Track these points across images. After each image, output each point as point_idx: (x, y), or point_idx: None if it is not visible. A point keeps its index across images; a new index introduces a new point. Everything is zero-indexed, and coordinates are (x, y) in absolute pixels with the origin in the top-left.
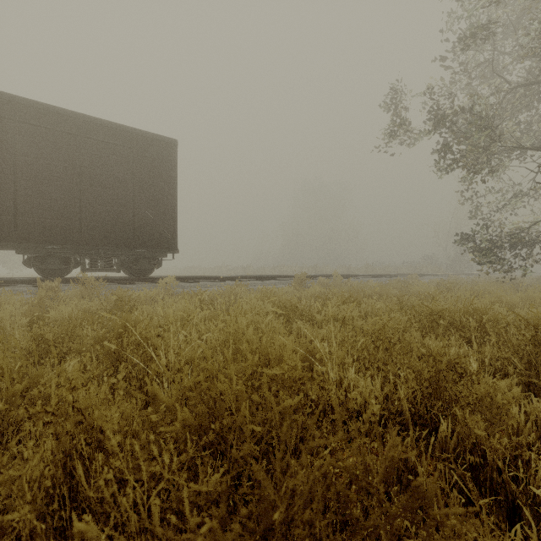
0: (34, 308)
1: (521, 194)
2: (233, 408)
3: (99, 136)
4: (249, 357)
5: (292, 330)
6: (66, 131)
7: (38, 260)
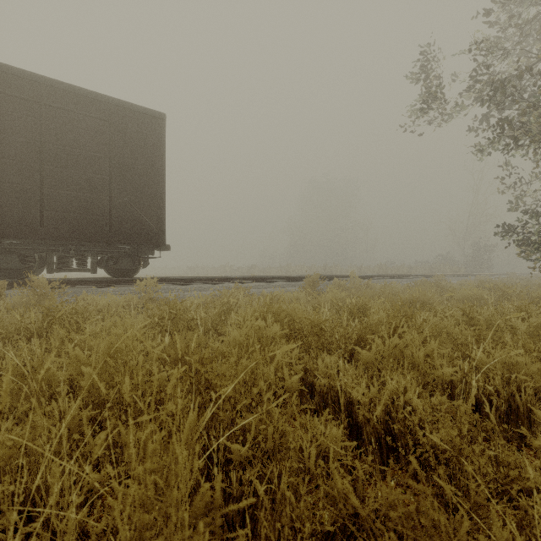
0: None
1: None
2: None
3: (66, 105)
4: None
5: (317, 375)
6: (22, 97)
7: None
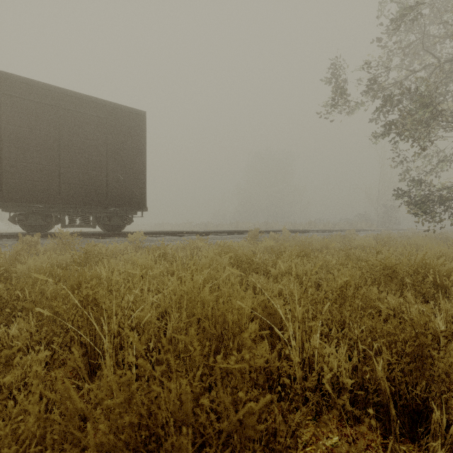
0: (4, 262)
1: (448, 160)
2: (172, 426)
3: (76, 108)
4: (197, 347)
5: (248, 283)
6: (46, 103)
7: (22, 217)
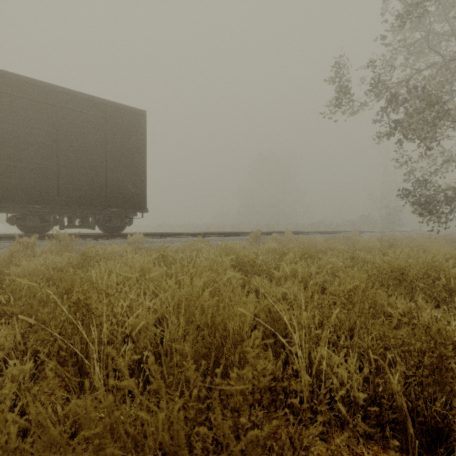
0: None
1: (453, 160)
2: None
3: (75, 107)
4: (191, 366)
5: (250, 286)
6: (44, 102)
7: (20, 218)
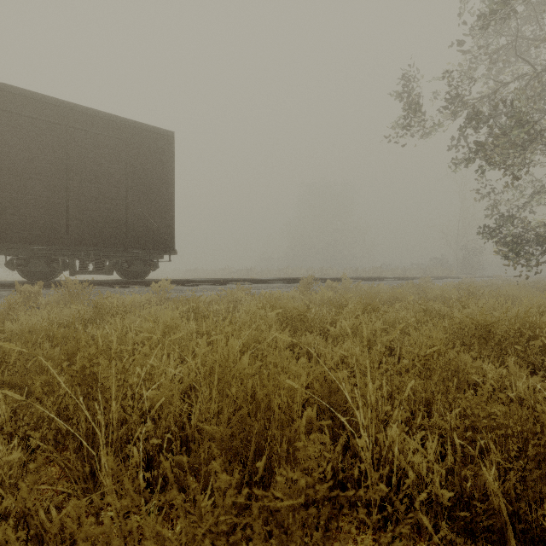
0: None
1: (545, 191)
2: None
3: (88, 127)
4: (220, 475)
5: (301, 346)
6: (51, 121)
7: (21, 262)
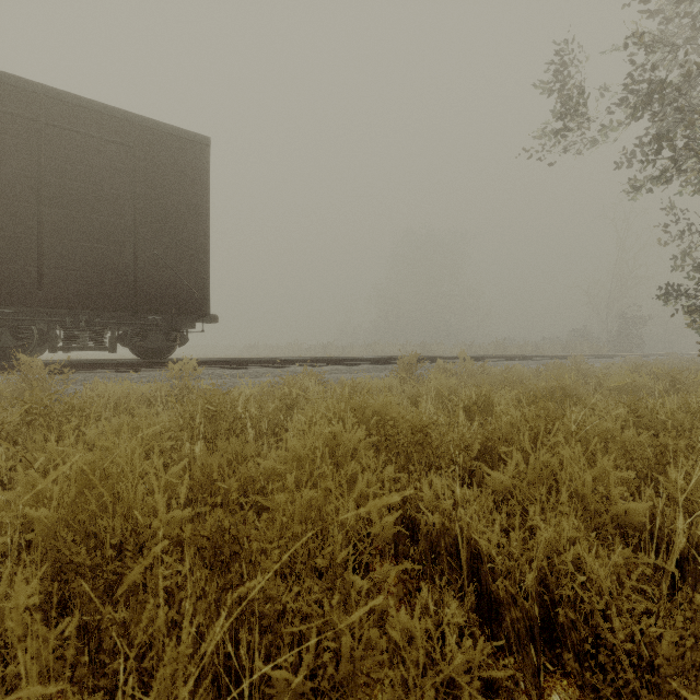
0: None
1: None
2: None
3: (74, 124)
4: None
5: (421, 508)
6: (13, 112)
7: None
